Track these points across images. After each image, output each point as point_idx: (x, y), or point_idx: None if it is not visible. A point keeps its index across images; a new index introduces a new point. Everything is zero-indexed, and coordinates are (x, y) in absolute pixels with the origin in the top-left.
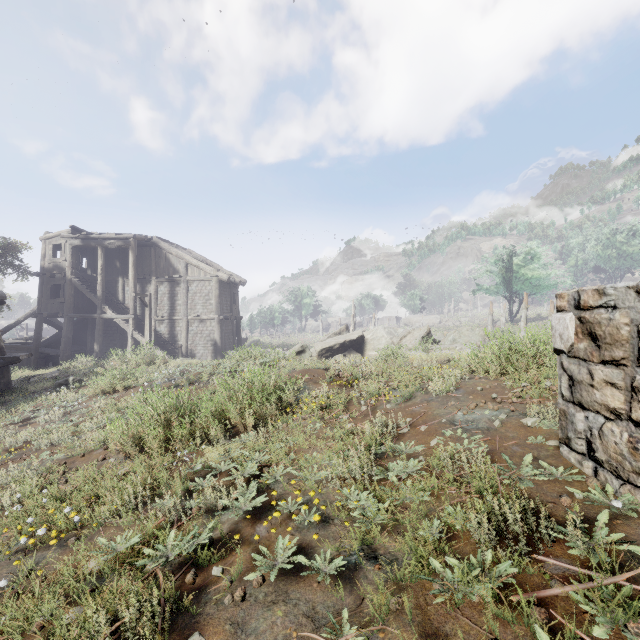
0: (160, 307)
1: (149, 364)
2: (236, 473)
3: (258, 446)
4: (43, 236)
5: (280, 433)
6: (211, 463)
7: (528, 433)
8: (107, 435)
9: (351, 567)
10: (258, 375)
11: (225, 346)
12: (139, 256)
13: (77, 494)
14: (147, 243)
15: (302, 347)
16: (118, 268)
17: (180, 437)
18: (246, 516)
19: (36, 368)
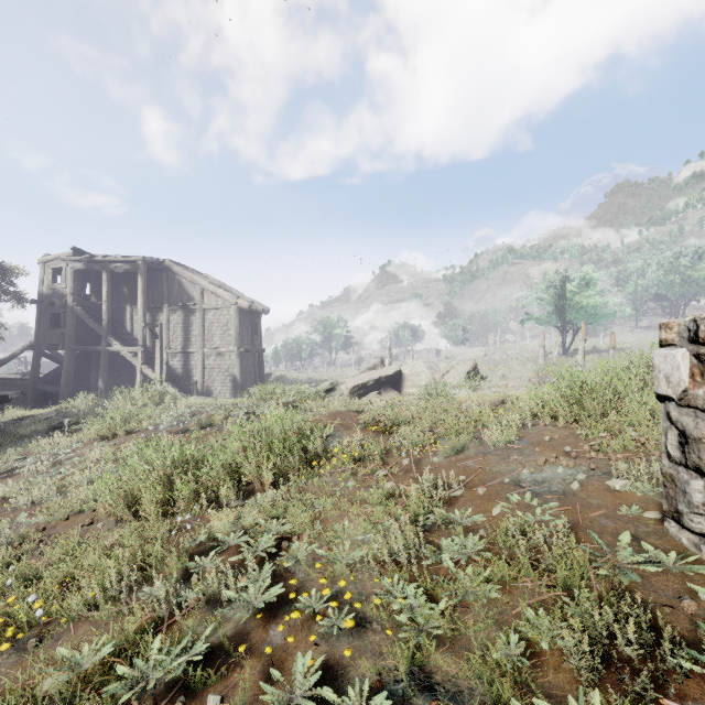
0: (173, 338)
1: (157, 403)
2: (247, 549)
3: (277, 510)
4: (41, 259)
5: (304, 494)
6: (217, 534)
7: (617, 500)
8: (95, 494)
9: (397, 703)
10: (278, 421)
11: (246, 382)
12: (149, 281)
13: (51, 572)
14: (158, 267)
15: (332, 384)
16: (126, 295)
17: (183, 497)
18: (256, 615)
19: (33, 407)
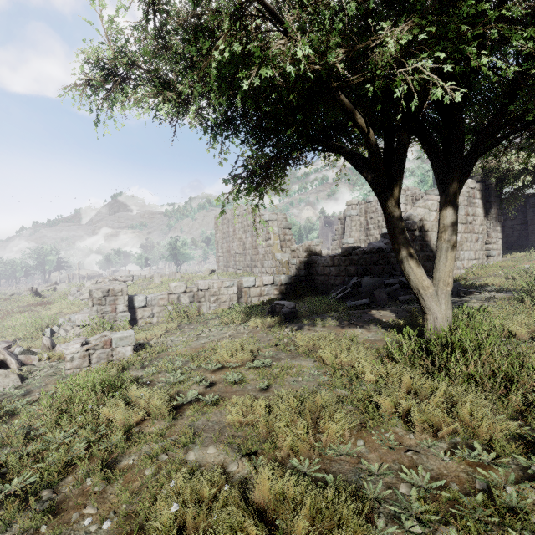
0: None
1: None
2: None
3: None
4: None
5: None
6: None
7: None
8: None
9: None
10: None
11: None
12: None
13: None
14: None
15: (13, 293)
16: None
17: None
18: None
19: None
